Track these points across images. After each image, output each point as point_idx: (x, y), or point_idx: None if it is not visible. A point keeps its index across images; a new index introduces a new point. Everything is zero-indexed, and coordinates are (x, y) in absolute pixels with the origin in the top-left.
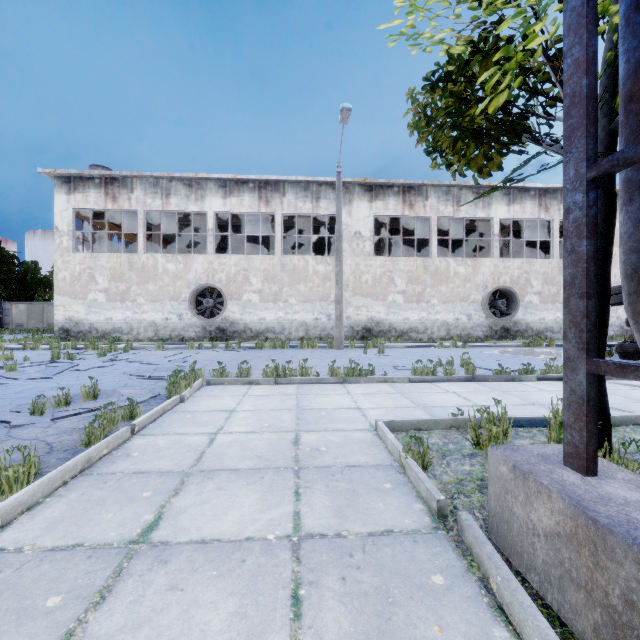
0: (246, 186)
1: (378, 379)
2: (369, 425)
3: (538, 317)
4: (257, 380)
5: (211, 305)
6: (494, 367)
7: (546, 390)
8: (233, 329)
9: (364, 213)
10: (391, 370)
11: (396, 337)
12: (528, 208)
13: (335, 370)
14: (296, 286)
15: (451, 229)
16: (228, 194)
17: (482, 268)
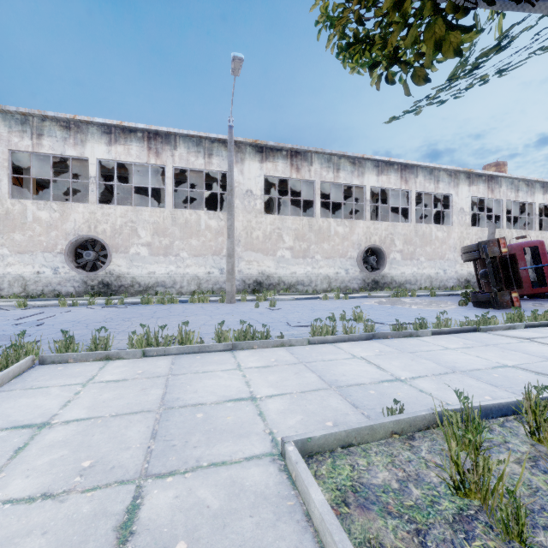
0: (134, 135)
1: (274, 343)
2: (270, 441)
3: (400, 271)
4: (117, 353)
5: (93, 258)
6: (382, 320)
7: (449, 348)
8: (119, 283)
9: (255, 173)
10: (286, 327)
11: (285, 290)
12: (393, 179)
13: (223, 334)
14: (188, 240)
15: (329, 196)
16: (113, 141)
17: (357, 229)
